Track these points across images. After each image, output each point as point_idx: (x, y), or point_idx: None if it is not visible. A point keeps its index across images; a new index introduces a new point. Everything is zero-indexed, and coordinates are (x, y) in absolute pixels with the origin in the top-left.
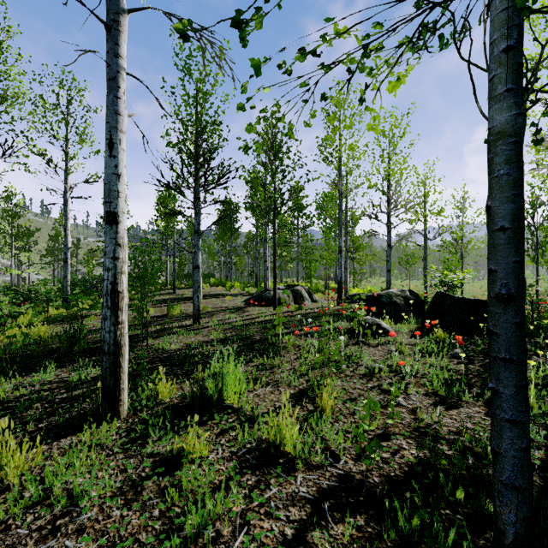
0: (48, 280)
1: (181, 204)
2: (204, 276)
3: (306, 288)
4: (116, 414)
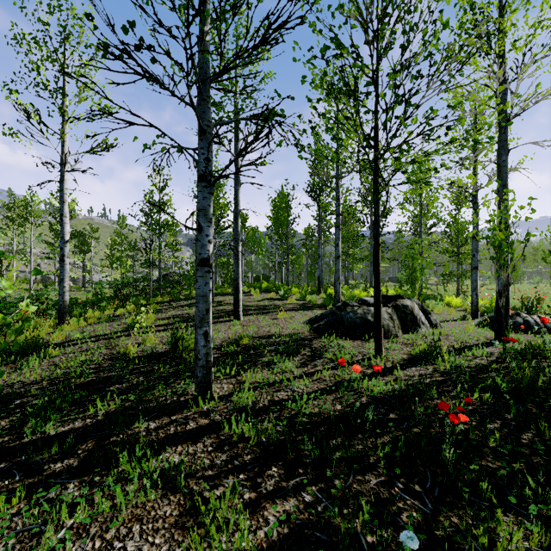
0: (103, 282)
1: (220, 182)
2: (258, 279)
3: (418, 303)
4: None
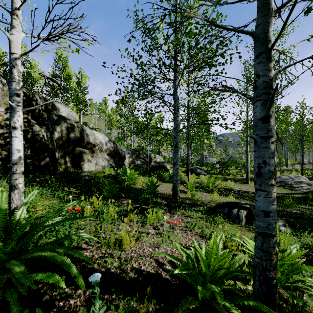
0: None
1: None
2: None
3: None
4: (287, 167)
